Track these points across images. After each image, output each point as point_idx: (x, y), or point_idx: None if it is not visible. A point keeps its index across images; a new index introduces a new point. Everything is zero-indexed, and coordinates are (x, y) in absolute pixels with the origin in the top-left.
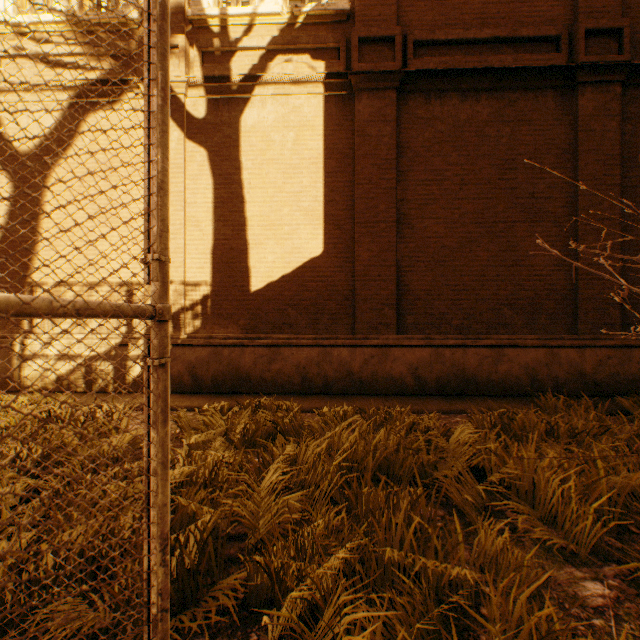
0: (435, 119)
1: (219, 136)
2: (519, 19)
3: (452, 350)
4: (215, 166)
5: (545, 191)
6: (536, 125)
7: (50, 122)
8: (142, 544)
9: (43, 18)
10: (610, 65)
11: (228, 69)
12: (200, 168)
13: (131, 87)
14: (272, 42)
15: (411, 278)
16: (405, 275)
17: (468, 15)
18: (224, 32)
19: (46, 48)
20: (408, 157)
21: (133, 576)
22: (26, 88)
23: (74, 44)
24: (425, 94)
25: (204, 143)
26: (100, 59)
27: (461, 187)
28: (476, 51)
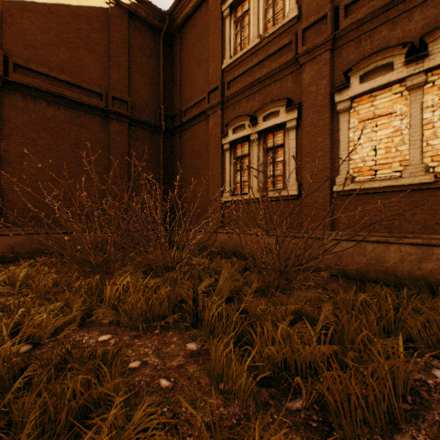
0: (31, 111)
1: None
2: (83, 77)
3: (40, 236)
4: None
5: (96, 161)
6: (92, 130)
7: None
8: None
9: None
10: (123, 115)
11: None
12: None
13: None
14: None
15: (13, 196)
16: (9, 194)
17: (53, 63)
18: None
19: None
20: (11, 127)
21: None
22: None
23: None
24: (24, 95)
25: None
26: None
27: (49, 151)
28: (58, 83)
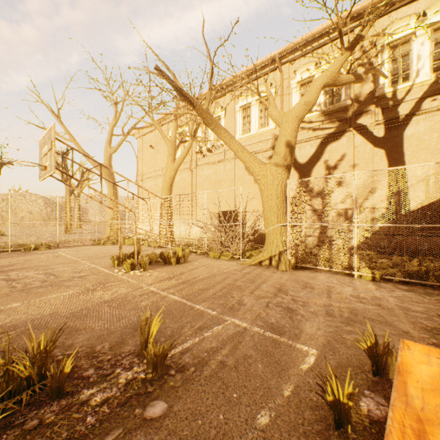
0: None
1: (391, 143)
2: None
3: None
4: (388, 156)
5: None
6: None
7: (312, 151)
8: (428, 275)
9: (311, 115)
10: None
11: (396, 113)
12: (380, 158)
13: (347, 131)
14: (423, 94)
15: None
16: None
17: None
18: (393, 96)
19: (312, 125)
20: None
21: (436, 276)
22: (304, 141)
23: (323, 121)
24: None
25: (382, 147)
26: (332, 123)
27: None
28: None
